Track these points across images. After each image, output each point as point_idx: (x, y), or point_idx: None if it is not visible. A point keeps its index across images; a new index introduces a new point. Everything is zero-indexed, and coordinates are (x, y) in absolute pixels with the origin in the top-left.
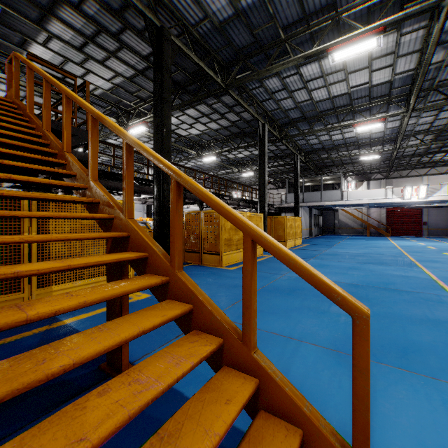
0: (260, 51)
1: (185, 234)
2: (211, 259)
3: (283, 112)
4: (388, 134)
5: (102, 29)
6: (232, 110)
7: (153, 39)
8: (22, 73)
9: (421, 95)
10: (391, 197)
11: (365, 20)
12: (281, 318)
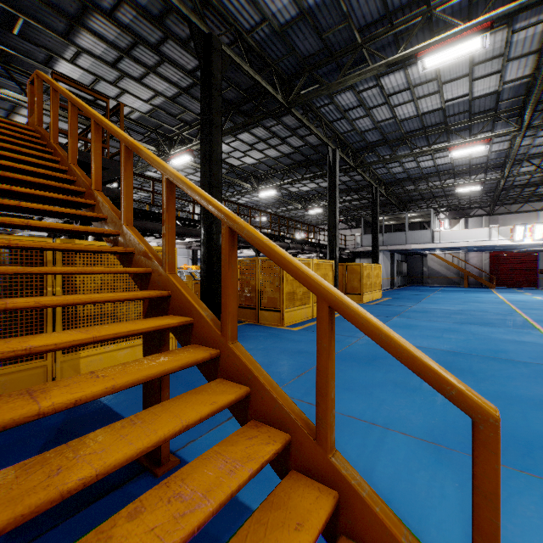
0: (330, 59)
1: (238, 285)
2: (269, 317)
3: (359, 134)
4: (492, 158)
5: (139, 39)
6: (295, 133)
7: (200, 49)
8: (47, 95)
9: (537, 108)
10: (497, 239)
11: (465, 15)
12: (359, 396)
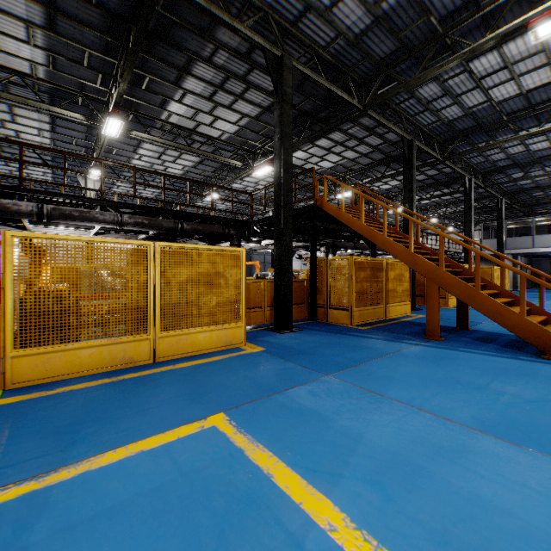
0: (480, 130)
1: None
2: None
3: (491, 163)
4: None
5: (353, 137)
6: (434, 167)
7: (406, 149)
8: None
9: None
10: None
11: None
12: None
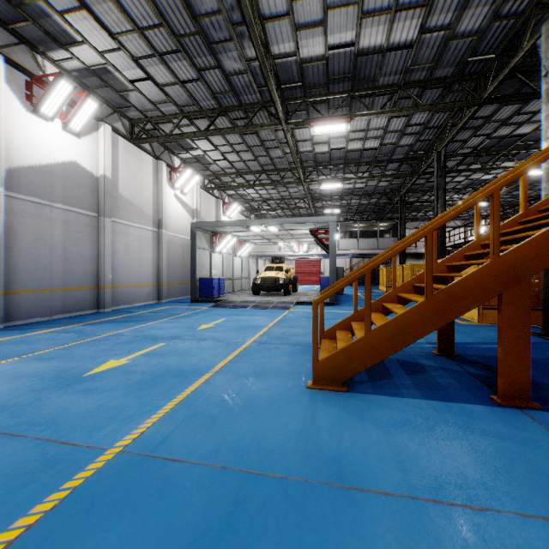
0: None
1: None
2: None
3: None
4: None
5: None
6: None
7: None
8: None
9: None
10: None
11: None
12: None
